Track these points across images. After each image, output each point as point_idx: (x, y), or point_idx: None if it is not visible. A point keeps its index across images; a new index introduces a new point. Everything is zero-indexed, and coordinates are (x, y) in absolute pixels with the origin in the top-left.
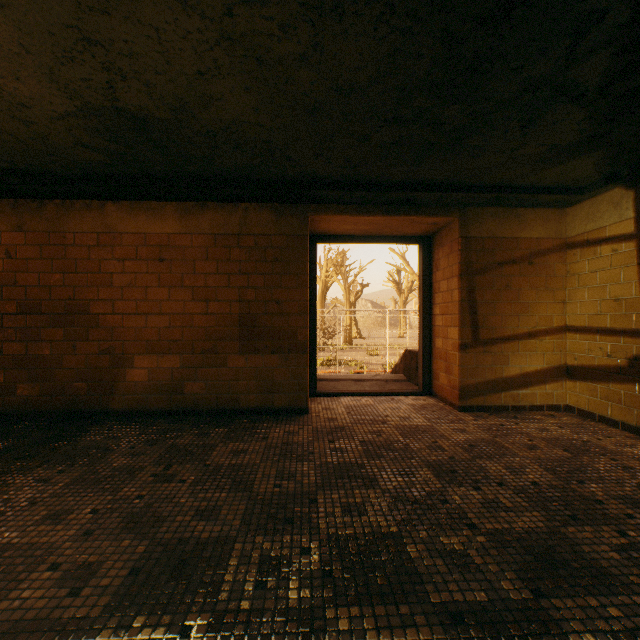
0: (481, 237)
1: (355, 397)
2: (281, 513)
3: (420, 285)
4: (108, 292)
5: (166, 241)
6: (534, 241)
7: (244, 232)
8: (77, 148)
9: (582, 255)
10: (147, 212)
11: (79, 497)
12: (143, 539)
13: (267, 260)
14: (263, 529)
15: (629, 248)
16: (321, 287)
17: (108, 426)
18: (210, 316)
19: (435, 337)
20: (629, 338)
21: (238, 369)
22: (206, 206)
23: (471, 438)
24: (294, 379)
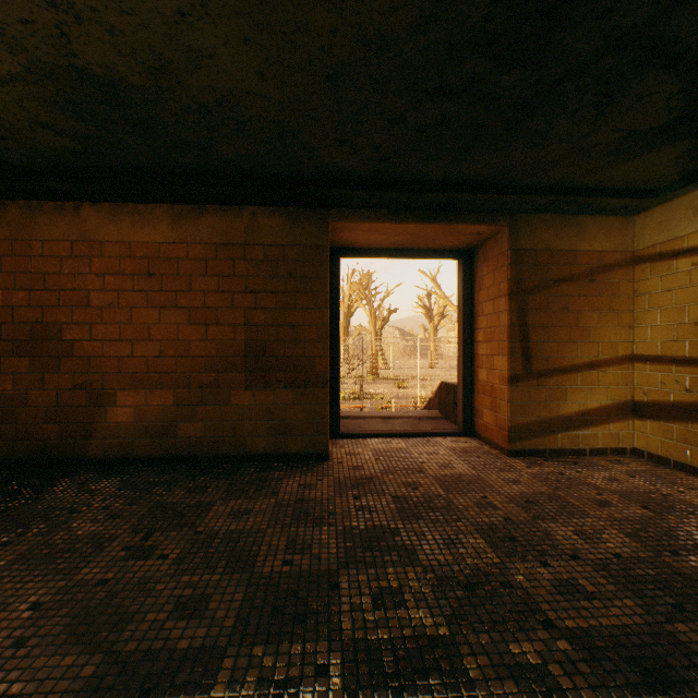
0: (534, 249)
1: (384, 439)
2: (290, 606)
3: (460, 307)
4: (84, 314)
5: (156, 252)
6: (596, 254)
7: (251, 241)
8: (34, 129)
9: (653, 271)
10: (133, 216)
11: (20, 583)
12: (95, 652)
13: (279, 275)
14: (265, 633)
15: None
16: (344, 313)
17: (82, 478)
18: (210, 343)
19: (478, 368)
20: None
21: (244, 407)
22: (205, 210)
23: (527, 491)
24: (312, 419)
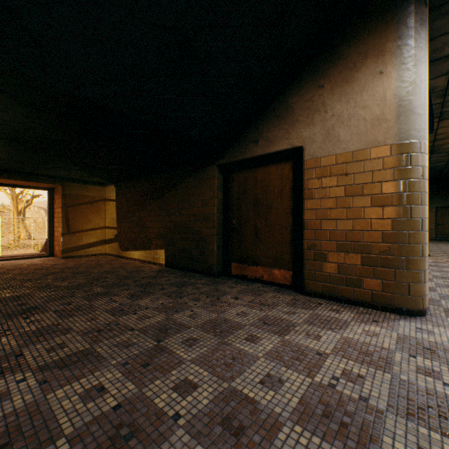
0: (72, 194)
1: (9, 261)
2: None
3: (49, 209)
4: None
5: None
6: (94, 197)
7: None
8: None
9: (108, 203)
10: None
11: None
12: None
13: None
14: None
15: (115, 204)
16: None
17: None
18: None
19: (55, 231)
20: (115, 229)
21: None
22: None
23: (58, 263)
24: None
